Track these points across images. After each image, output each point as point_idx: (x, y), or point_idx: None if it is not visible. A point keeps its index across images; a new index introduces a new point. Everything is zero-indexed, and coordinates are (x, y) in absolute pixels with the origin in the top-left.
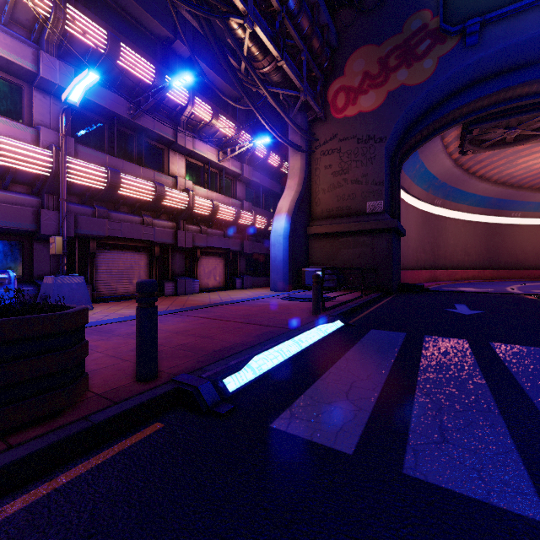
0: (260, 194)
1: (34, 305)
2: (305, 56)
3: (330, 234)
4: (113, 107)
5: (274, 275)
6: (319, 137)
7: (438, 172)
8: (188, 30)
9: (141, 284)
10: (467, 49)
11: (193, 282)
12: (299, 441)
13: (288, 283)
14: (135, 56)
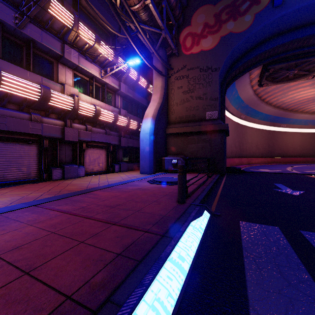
0: (133, 105)
1: None
2: (165, 5)
3: (181, 134)
4: None
5: (143, 162)
6: (174, 67)
7: (244, 97)
8: None
9: None
10: (274, 8)
11: (79, 168)
12: None
13: (153, 168)
14: None
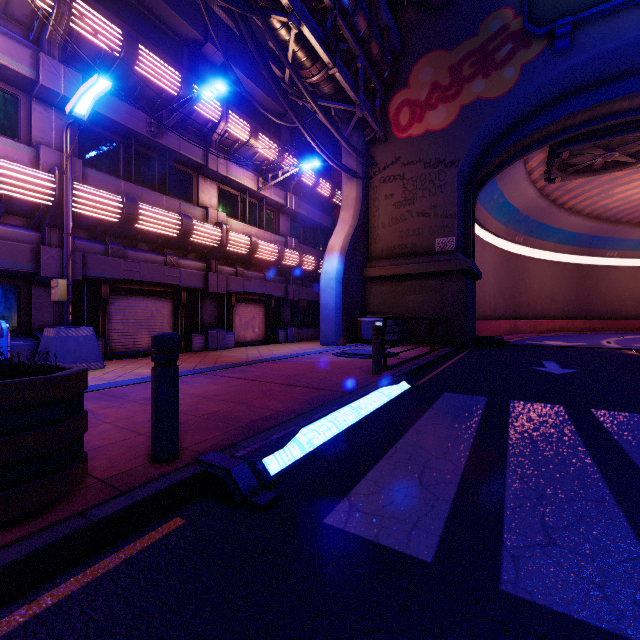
0: (307, 229)
1: (16, 366)
2: (361, 64)
3: (391, 278)
4: (130, 123)
5: (325, 326)
6: (378, 161)
7: (520, 203)
8: (221, 31)
9: (158, 338)
10: (557, 55)
11: (227, 334)
12: (361, 544)
13: (342, 335)
14: (156, 61)
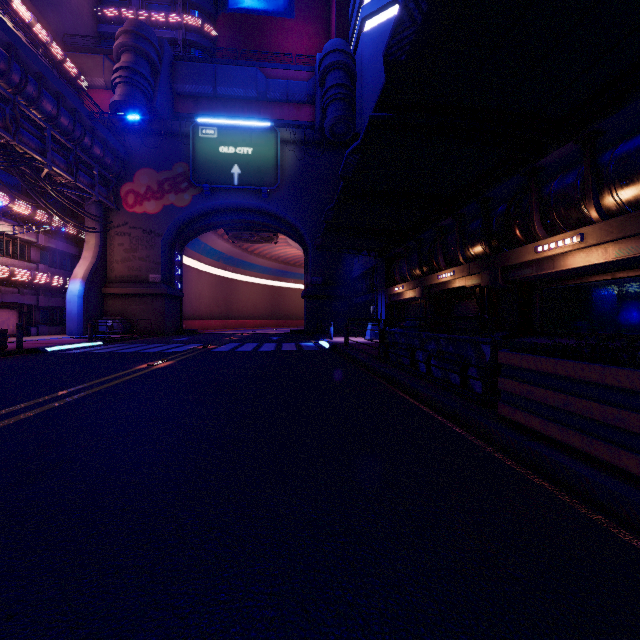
0: (56, 256)
1: None
2: (97, 171)
3: (122, 295)
4: None
5: (70, 324)
6: (114, 221)
7: (222, 250)
8: None
9: (19, 324)
10: (207, 197)
11: None
12: (67, 352)
13: (83, 329)
14: None
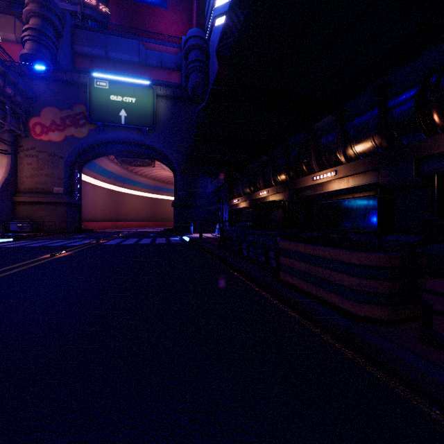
0: None
1: None
2: (8, 106)
3: (30, 202)
4: None
5: None
6: (23, 145)
7: (113, 170)
8: None
9: None
10: (100, 131)
11: None
12: None
13: None
14: None
